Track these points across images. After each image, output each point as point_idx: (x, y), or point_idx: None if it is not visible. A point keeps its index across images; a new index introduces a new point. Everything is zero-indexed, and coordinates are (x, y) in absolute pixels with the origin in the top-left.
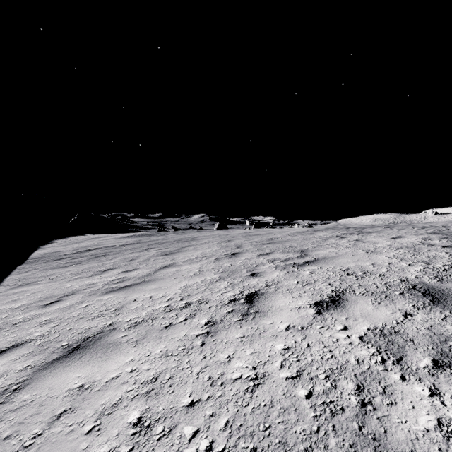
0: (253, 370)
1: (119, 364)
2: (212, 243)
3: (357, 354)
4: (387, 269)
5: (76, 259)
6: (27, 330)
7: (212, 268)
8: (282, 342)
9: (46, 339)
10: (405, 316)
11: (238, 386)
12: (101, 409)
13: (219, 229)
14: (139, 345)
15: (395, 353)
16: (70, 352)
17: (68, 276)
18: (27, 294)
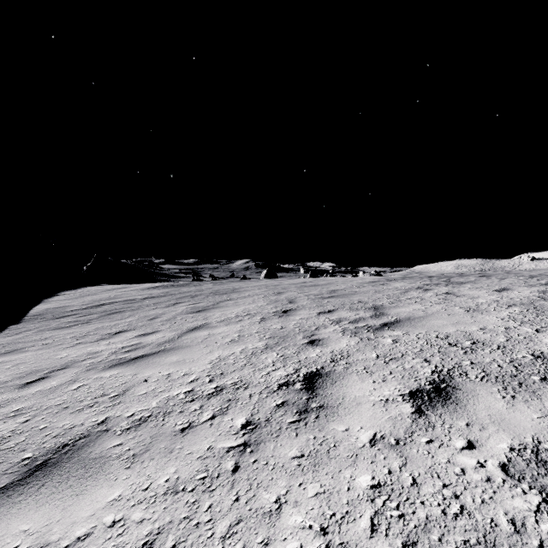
0: (321, 536)
1: (96, 506)
2: (258, 296)
3: (507, 508)
4: (506, 337)
5: (84, 317)
6: None
7: (256, 332)
8: (368, 470)
9: (4, 445)
10: None
11: None
12: None
13: (267, 278)
14: (136, 465)
15: None
16: (30, 474)
17: (67, 340)
18: (7, 367)
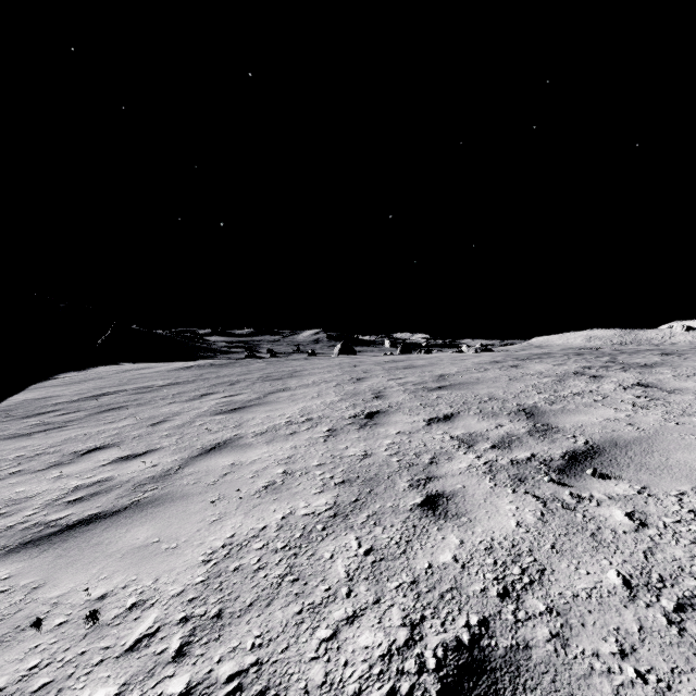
0: None
1: None
2: (327, 384)
3: None
4: None
5: (64, 416)
6: None
7: (317, 465)
8: None
9: None
10: None
11: None
12: None
13: (341, 354)
14: None
15: None
16: None
17: (2, 465)
18: None
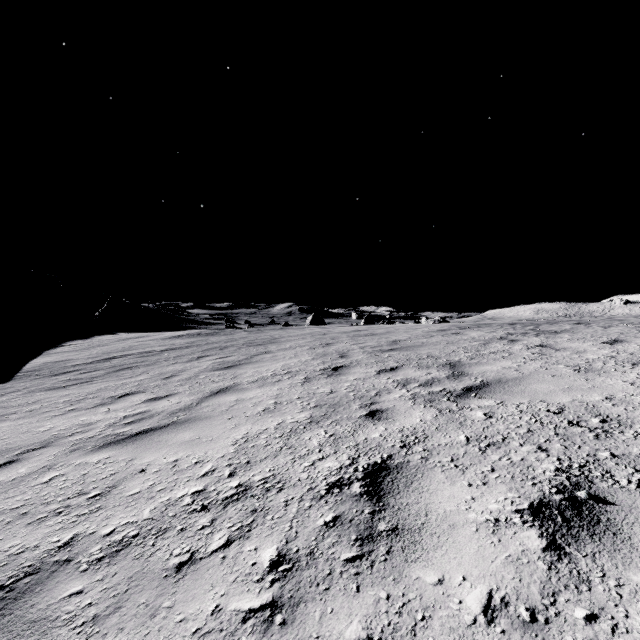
0: None
1: None
2: (301, 348)
3: None
4: None
5: (87, 374)
6: None
7: (297, 398)
8: None
9: None
10: None
11: None
12: None
13: (312, 325)
14: None
15: None
16: None
17: (58, 406)
18: None
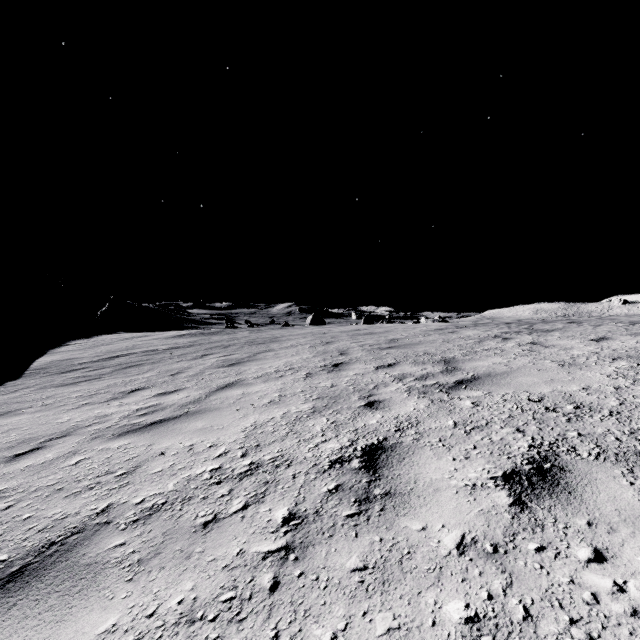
0: None
1: None
2: (303, 346)
3: None
4: (618, 400)
5: (94, 371)
6: None
7: (300, 391)
8: (459, 593)
9: None
10: None
11: None
12: None
13: (313, 324)
14: (140, 577)
15: None
16: (0, 587)
17: (71, 400)
18: None
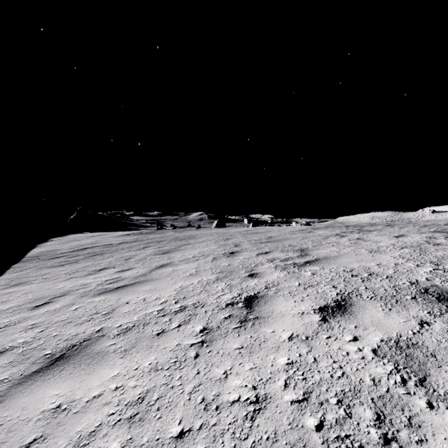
0: (253, 390)
1: (103, 379)
2: (210, 241)
3: (371, 372)
4: (394, 270)
5: (72, 258)
6: (11, 335)
7: (209, 268)
8: (285, 354)
9: (29, 346)
10: (421, 324)
11: (235, 411)
12: (76, 438)
13: (217, 227)
14: (127, 356)
15: (417, 371)
16: (52, 363)
17: (62, 276)
18: (18, 295)
